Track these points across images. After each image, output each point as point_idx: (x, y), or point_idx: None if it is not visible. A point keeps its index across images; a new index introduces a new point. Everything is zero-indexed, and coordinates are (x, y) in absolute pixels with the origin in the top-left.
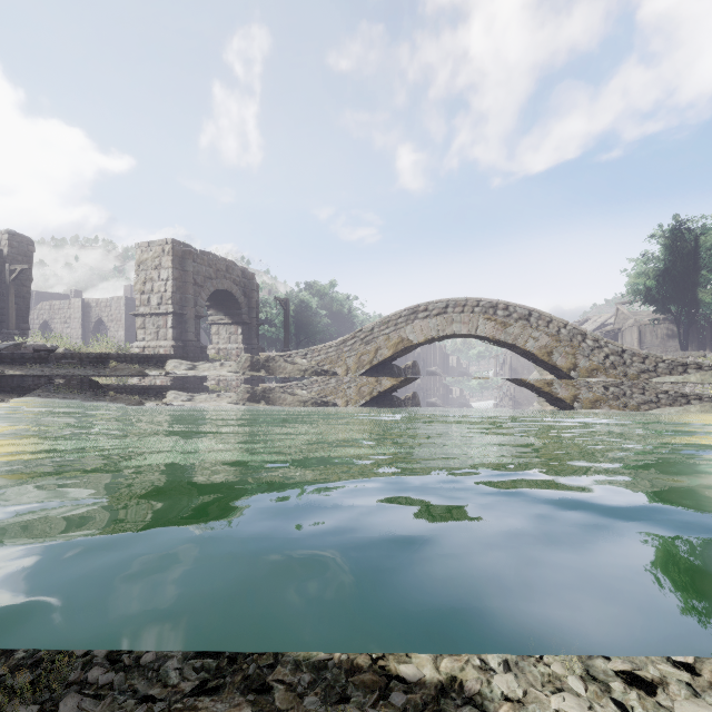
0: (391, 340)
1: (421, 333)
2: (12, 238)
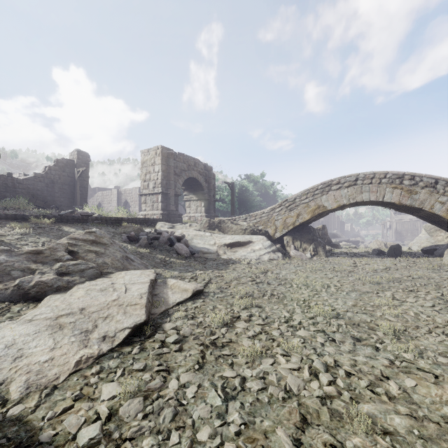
0: (309, 207)
1: (334, 201)
2: (79, 154)
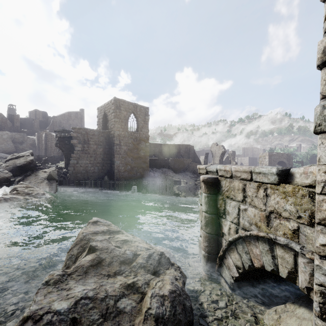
0: None
1: None
2: (232, 152)
